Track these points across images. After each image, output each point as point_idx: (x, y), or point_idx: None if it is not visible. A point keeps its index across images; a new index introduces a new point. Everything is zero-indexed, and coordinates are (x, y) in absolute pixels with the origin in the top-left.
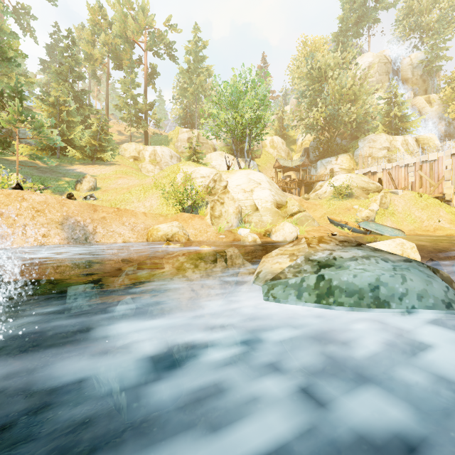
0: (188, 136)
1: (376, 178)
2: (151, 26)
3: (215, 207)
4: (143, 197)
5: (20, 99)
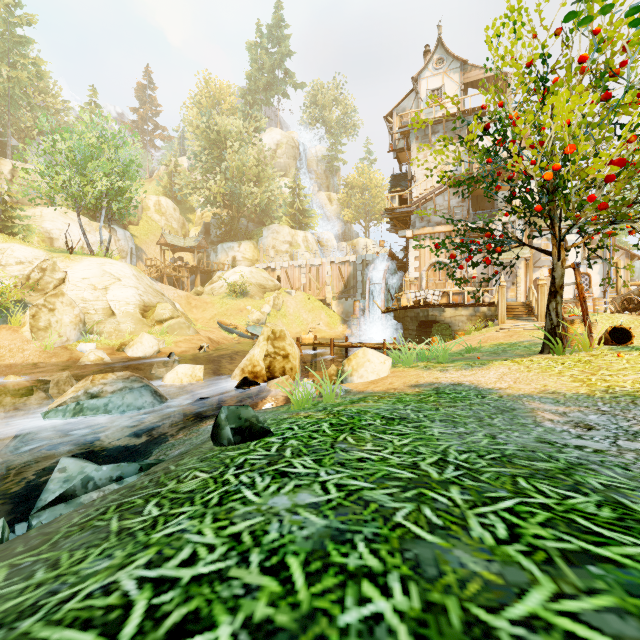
0: None
1: (275, 275)
2: None
3: (40, 315)
4: None
5: None
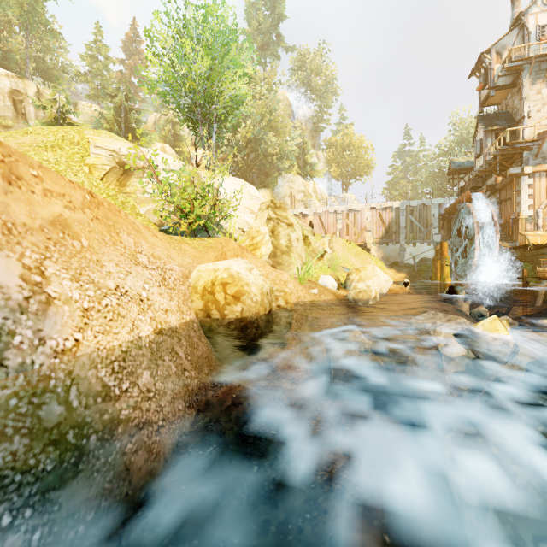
0: (11, 87)
1: (307, 220)
2: None
3: (279, 231)
4: None
5: None
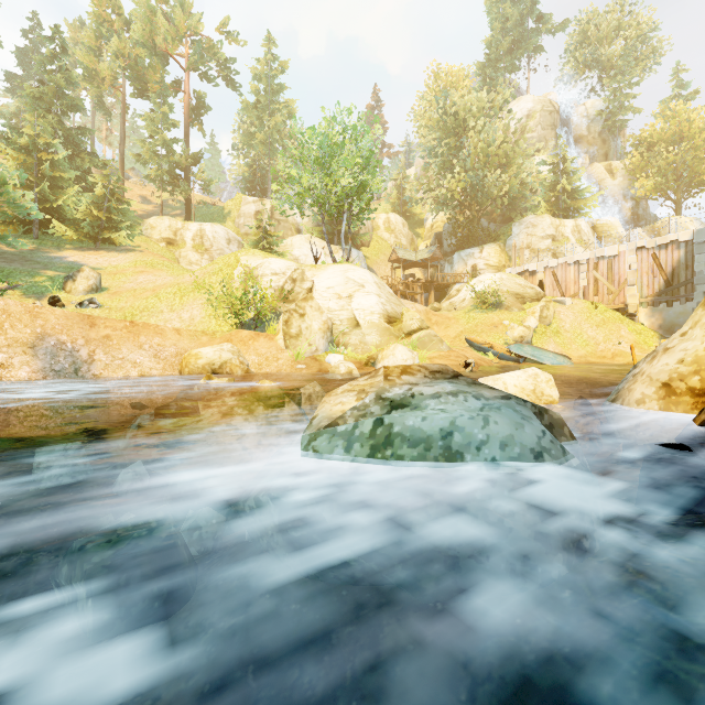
0: (255, 209)
1: (536, 280)
2: (196, 32)
3: (291, 321)
4: (179, 304)
5: None
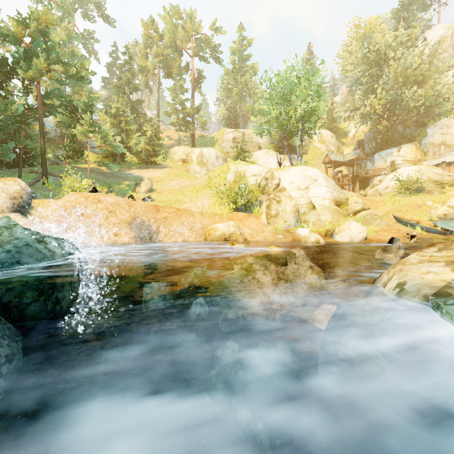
0: (233, 136)
1: (453, 169)
2: (198, 32)
3: (271, 205)
4: (195, 197)
5: (91, 113)
